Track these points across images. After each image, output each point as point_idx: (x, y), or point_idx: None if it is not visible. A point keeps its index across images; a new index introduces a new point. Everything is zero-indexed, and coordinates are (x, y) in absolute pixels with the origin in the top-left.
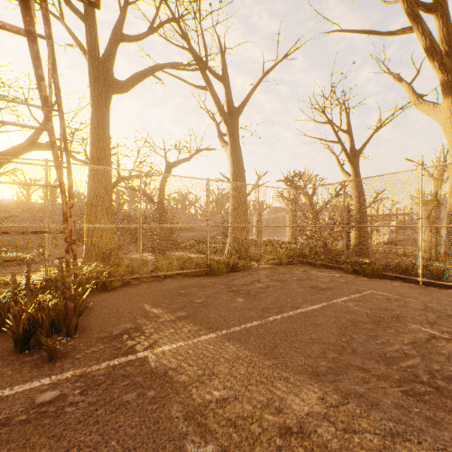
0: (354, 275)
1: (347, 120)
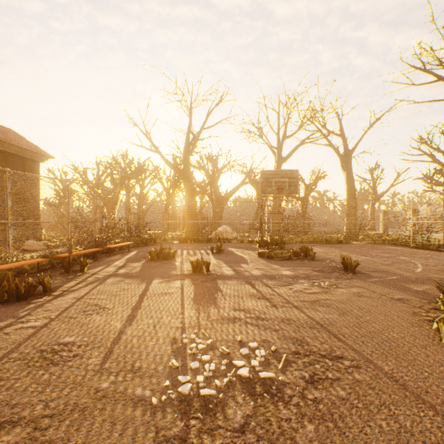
0: (411, 248)
1: None
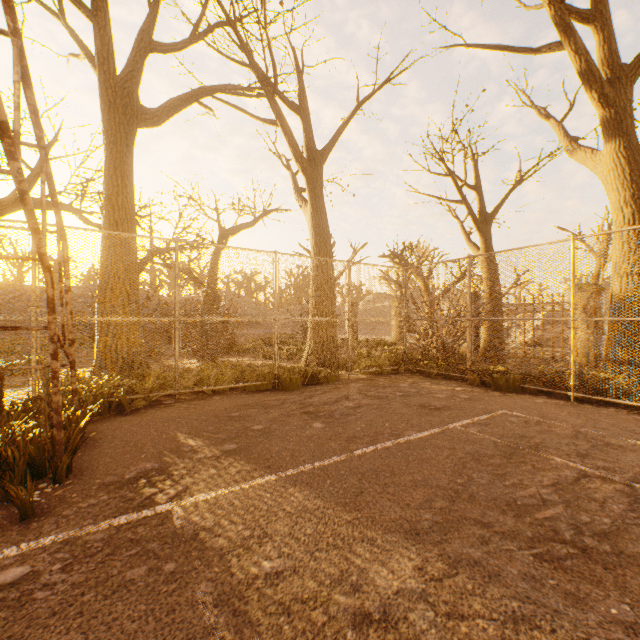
0: (481, 389)
1: (474, 171)
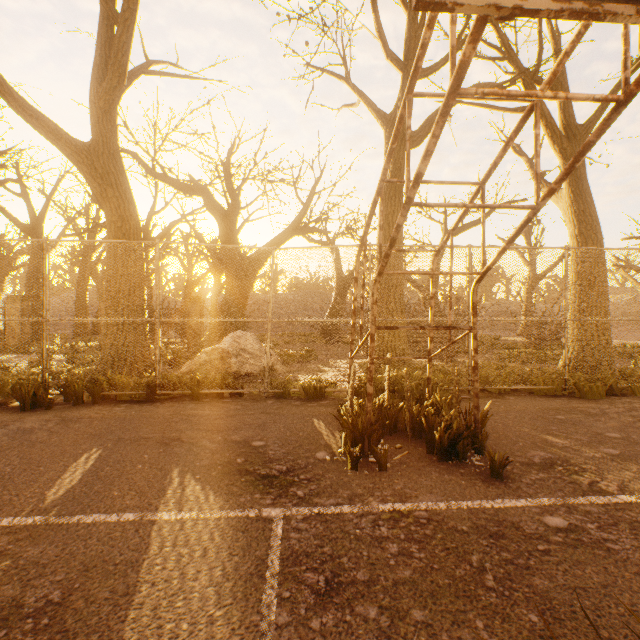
0: None
1: None
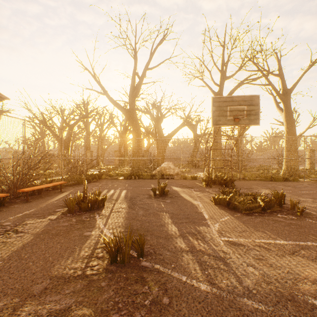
0: None
1: None
